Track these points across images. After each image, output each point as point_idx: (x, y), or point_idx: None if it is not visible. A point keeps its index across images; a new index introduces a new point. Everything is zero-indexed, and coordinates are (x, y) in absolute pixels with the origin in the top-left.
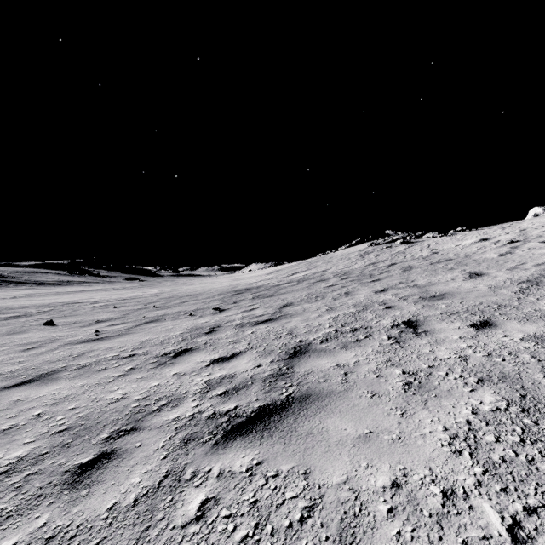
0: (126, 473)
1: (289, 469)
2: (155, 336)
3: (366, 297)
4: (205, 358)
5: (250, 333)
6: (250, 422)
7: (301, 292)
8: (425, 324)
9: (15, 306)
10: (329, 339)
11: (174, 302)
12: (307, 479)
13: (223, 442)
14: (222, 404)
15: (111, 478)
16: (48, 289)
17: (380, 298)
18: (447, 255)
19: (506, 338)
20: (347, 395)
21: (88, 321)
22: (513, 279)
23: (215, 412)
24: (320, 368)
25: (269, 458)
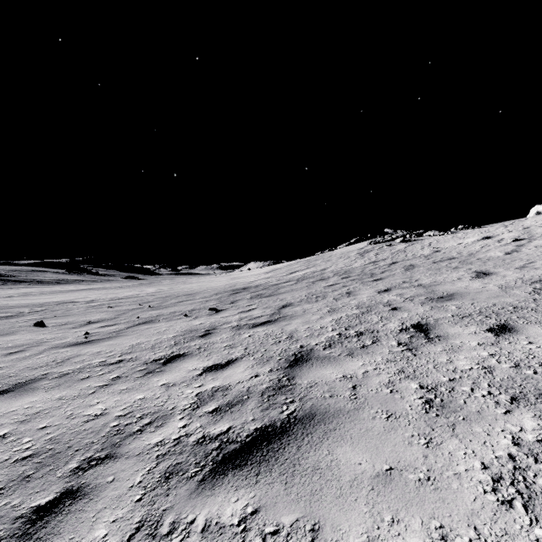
0: (90, 521)
1: (292, 523)
2: (146, 339)
3: (369, 297)
4: (198, 366)
5: (247, 336)
6: (245, 451)
7: (301, 292)
8: (436, 328)
9: (9, 305)
10: (333, 344)
11: (170, 302)
12: (316, 540)
13: (212, 478)
14: (213, 424)
15: (71, 529)
16: (46, 287)
17: (384, 298)
18: (450, 254)
19: (531, 345)
20: (357, 415)
21: (79, 322)
22: (524, 279)
23: (205, 435)
24: (325, 379)
25: (267, 504)
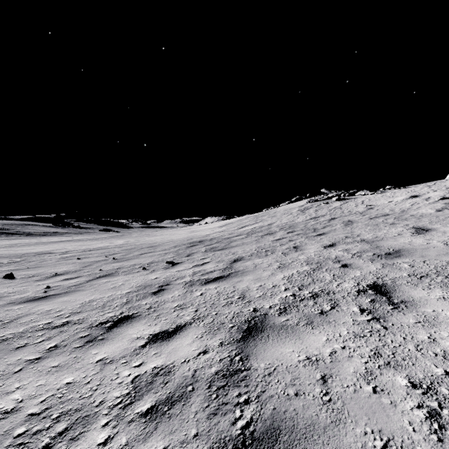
0: None
1: None
2: (100, 296)
3: (317, 252)
4: (143, 333)
5: (199, 295)
6: None
7: (251, 245)
8: (397, 291)
9: None
10: (288, 308)
11: (133, 254)
12: None
13: None
14: (143, 440)
15: None
16: (34, 239)
17: (331, 254)
18: (383, 211)
19: None
20: (339, 439)
21: (46, 274)
22: None
23: None
24: (285, 363)
25: None
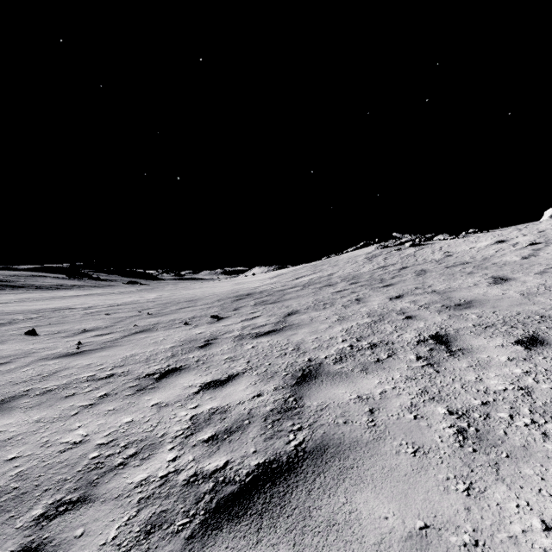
0: None
1: None
2: (141, 350)
3: (381, 305)
4: (195, 382)
5: (250, 348)
6: (244, 495)
7: (307, 298)
8: (458, 340)
9: (3, 312)
10: (344, 358)
11: (170, 309)
12: None
13: (202, 534)
14: (208, 457)
15: None
16: (45, 293)
17: (396, 306)
18: (462, 258)
19: None
20: (378, 449)
21: (73, 330)
22: (546, 285)
23: (197, 472)
24: (337, 401)
25: None
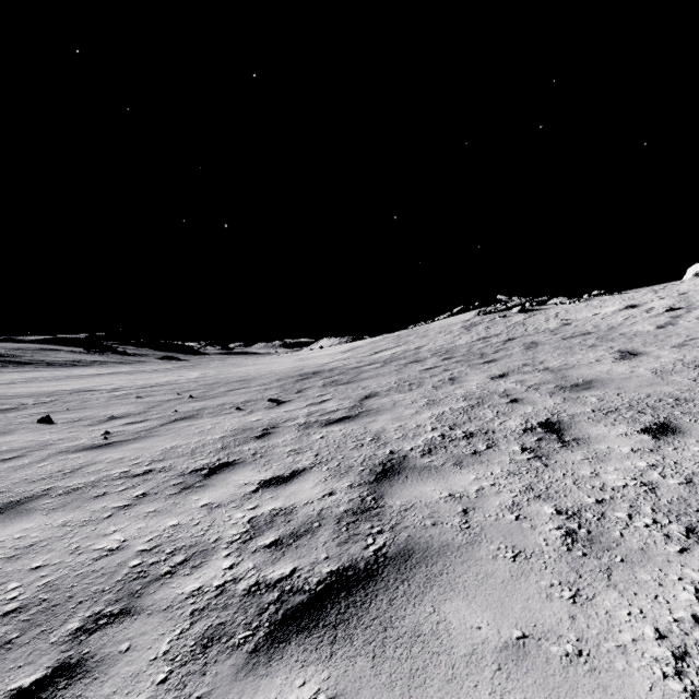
0: None
1: None
2: (185, 442)
3: (480, 385)
4: (252, 479)
5: (319, 438)
6: (315, 605)
7: (389, 377)
8: (573, 428)
9: (8, 394)
10: (434, 449)
11: (217, 391)
12: None
13: (268, 648)
14: (271, 564)
15: None
16: (59, 371)
17: (499, 387)
18: (583, 328)
19: None
20: (472, 553)
21: (98, 417)
22: (685, 361)
23: (259, 581)
24: (424, 500)
25: (347, 691)
